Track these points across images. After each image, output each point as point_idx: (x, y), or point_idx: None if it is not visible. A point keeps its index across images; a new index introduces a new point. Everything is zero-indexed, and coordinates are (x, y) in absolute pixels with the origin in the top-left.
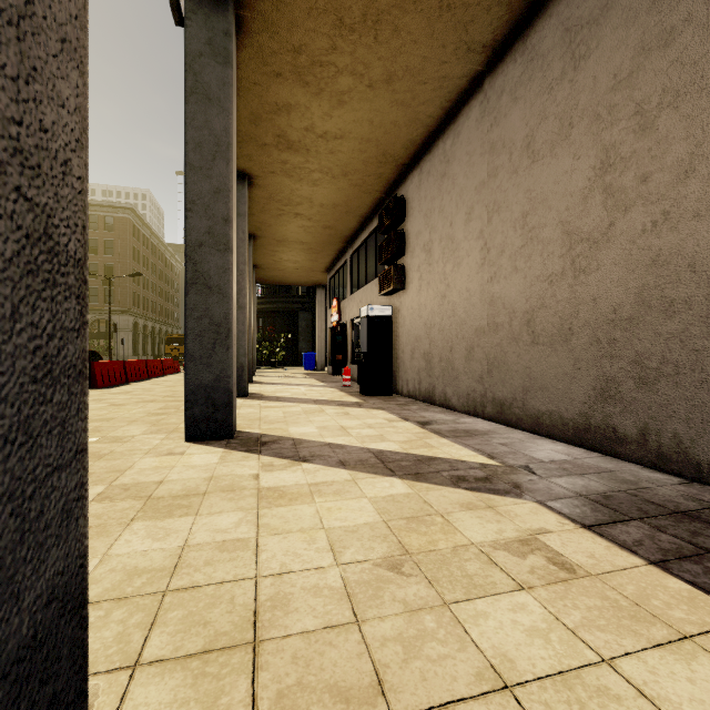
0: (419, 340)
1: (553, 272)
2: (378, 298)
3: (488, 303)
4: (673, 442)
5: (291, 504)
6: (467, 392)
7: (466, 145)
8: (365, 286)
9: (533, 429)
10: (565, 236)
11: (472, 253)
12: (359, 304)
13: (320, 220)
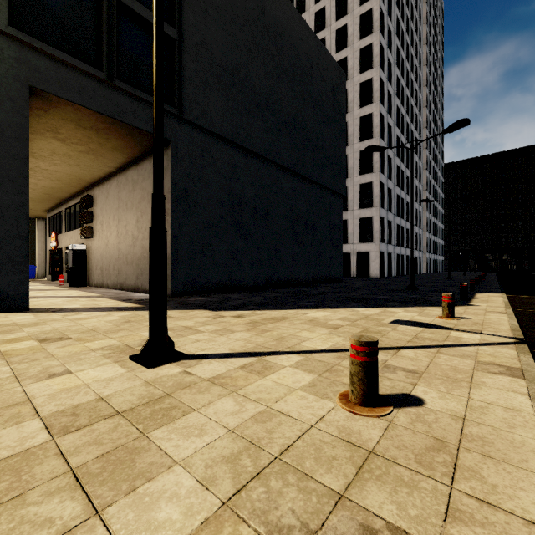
0: (99, 261)
1: (130, 244)
2: (81, 239)
3: (118, 250)
4: (145, 287)
5: (38, 301)
6: (113, 281)
7: (113, 192)
8: (74, 230)
9: (127, 290)
10: (132, 235)
11: (115, 231)
12: (71, 239)
13: (42, 191)
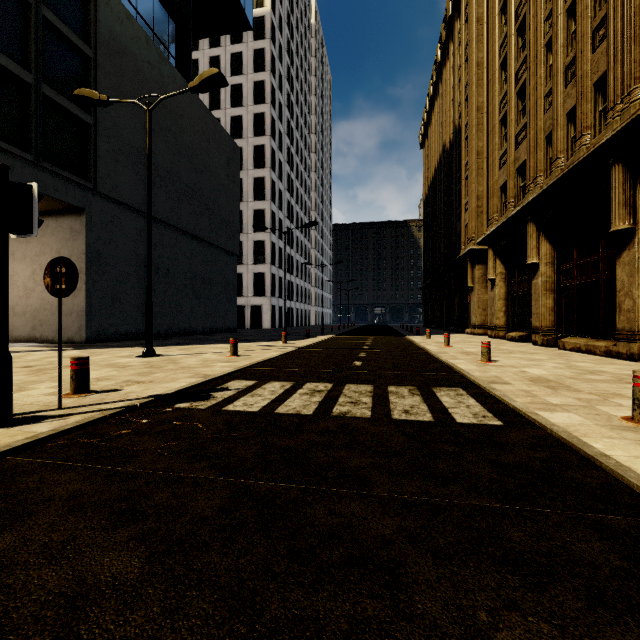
0: None
1: (21, 295)
2: None
3: None
4: (46, 337)
5: None
6: None
7: None
8: None
9: (15, 342)
10: (24, 287)
11: None
12: None
13: None
